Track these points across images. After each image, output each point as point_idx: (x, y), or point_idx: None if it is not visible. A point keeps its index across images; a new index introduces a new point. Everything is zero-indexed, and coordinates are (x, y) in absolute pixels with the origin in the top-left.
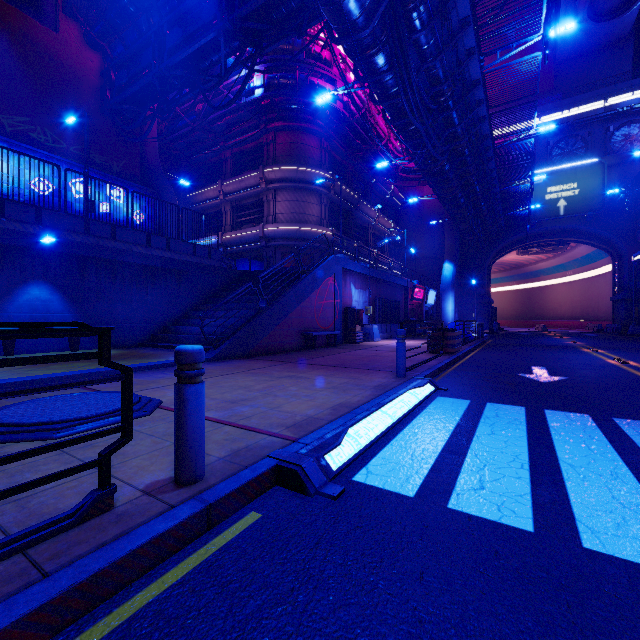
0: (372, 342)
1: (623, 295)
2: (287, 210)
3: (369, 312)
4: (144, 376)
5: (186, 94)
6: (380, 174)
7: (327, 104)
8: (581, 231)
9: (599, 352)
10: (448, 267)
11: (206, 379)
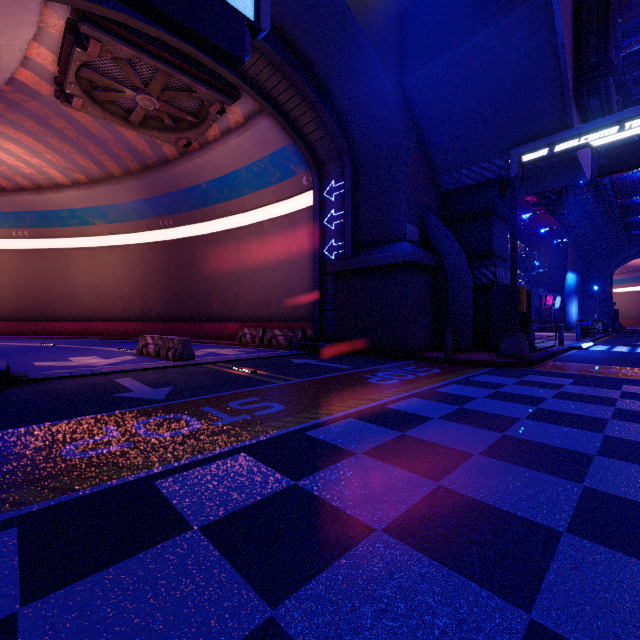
0: None
1: None
2: None
3: None
4: None
5: None
6: None
7: None
8: None
9: None
10: (571, 277)
11: None
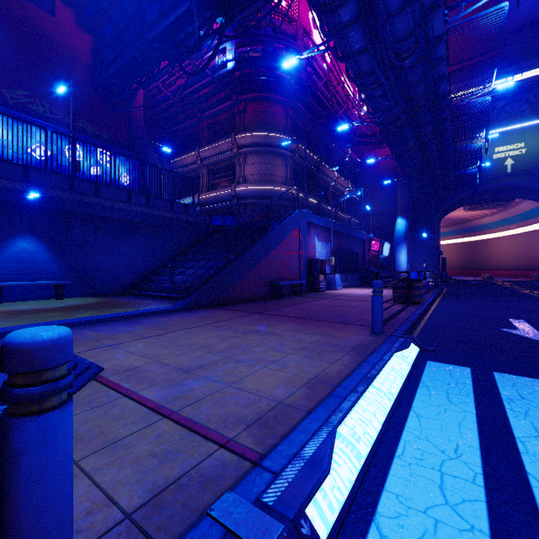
0: (334, 290)
1: None
2: (256, 172)
3: (331, 263)
4: (106, 329)
5: (165, 66)
6: (339, 139)
7: (292, 74)
8: (527, 187)
9: None
10: (401, 222)
11: (167, 334)
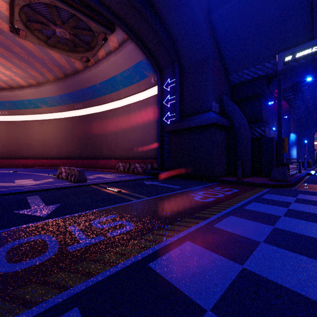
0: None
1: None
2: None
3: None
4: None
5: None
6: None
7: None
8: None
9: None
10: (293, 135)
11: None
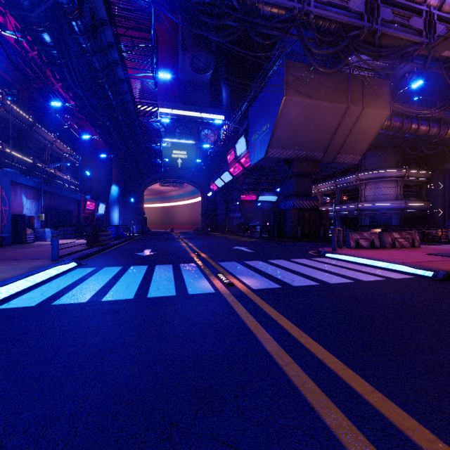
0: (44, 242)
1: (204, 212)
2: None
3: (42, 218)
4: None
5: None
6: (57, 108)
7: None
8: (188, 178)
9: (184, 240)
10: (115, 188)
11: None
